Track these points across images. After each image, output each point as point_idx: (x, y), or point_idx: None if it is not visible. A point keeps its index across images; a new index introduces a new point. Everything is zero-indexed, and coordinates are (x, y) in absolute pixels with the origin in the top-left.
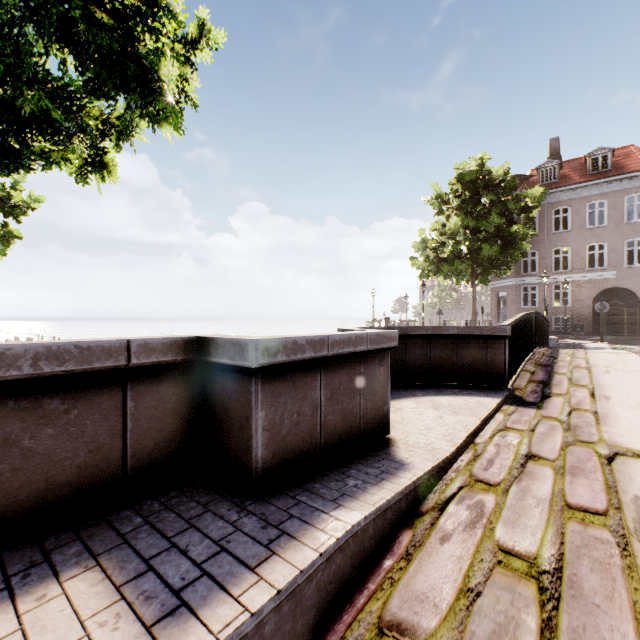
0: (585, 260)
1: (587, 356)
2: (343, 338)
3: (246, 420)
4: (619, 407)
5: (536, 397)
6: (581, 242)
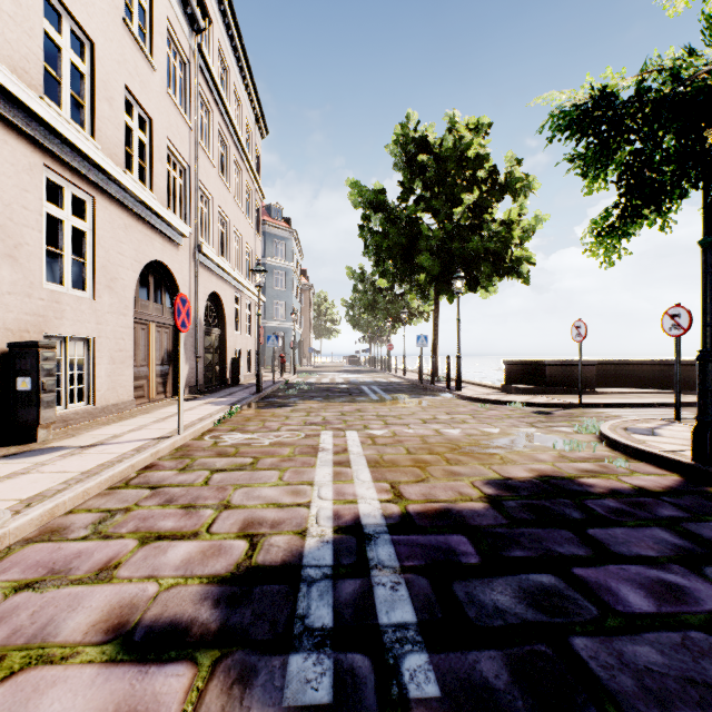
0: None
1: None
2: (570, 361)
3: (544, 374)
4: None
5: None
6: None
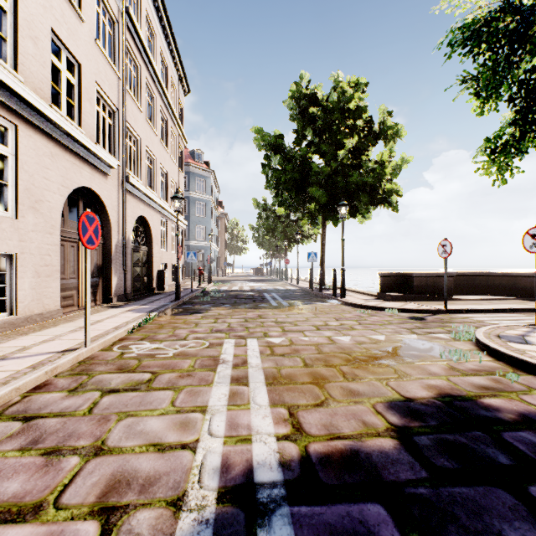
0: None
1: None
2: (433, 273)
3: (412, 284)
4: None
5: None
6: None
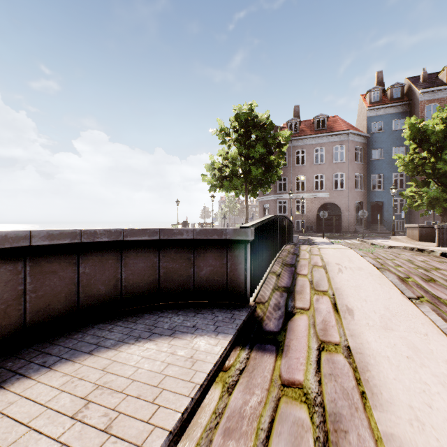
0: (313, 185)
1: (321, 252)
2: None
3: None
4: (368, 330)
5: (279, 318)
6: (311, 173)
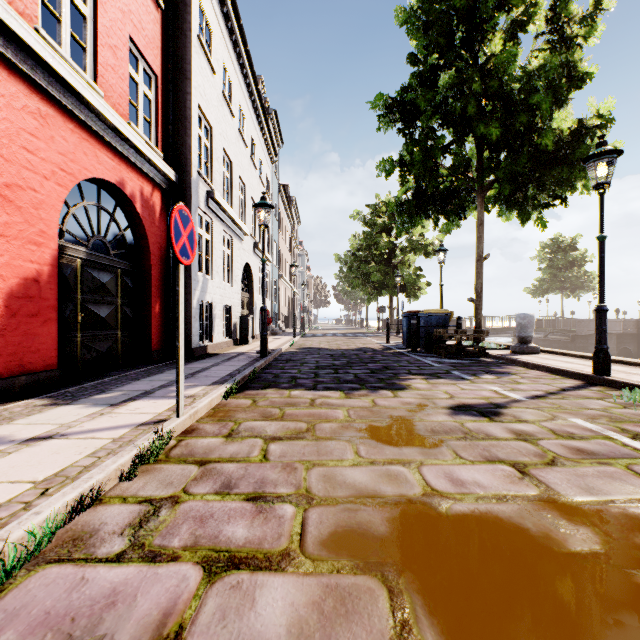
0: None
1: None
2: None
3: None
4: None
5: None
6: None
